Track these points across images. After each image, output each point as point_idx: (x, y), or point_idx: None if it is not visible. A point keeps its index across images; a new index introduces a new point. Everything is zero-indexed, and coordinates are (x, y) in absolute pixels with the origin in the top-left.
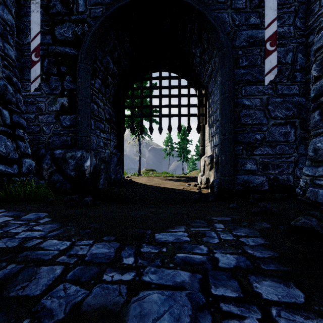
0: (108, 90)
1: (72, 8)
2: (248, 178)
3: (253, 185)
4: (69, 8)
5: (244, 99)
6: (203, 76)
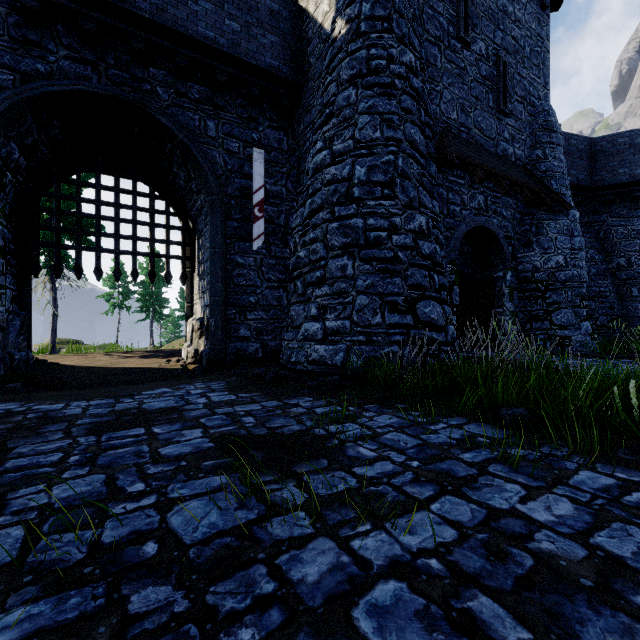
0: (4, 194)
1: None
2: (241, 346)
3: (243, 353)
4: None
5: (237, 256)
6: (191, 205)
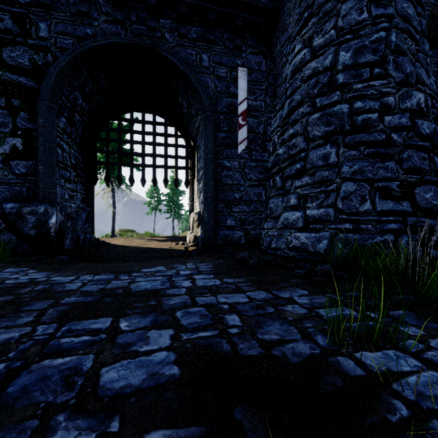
0: (75, 129)
1: (30, 30)
2: (228, 234)
3: (230, 239)
4: (25, 29)
5: (225, 161)
6: (192, 128)
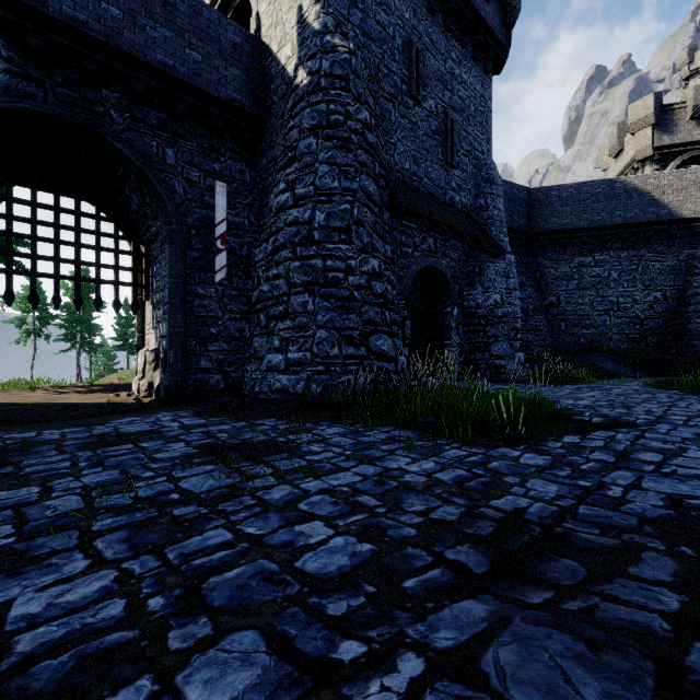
0: None
1: None
2: (202, 378)
3: (205, 384)
4: None
5: (198, 287)
6: (144, 230)
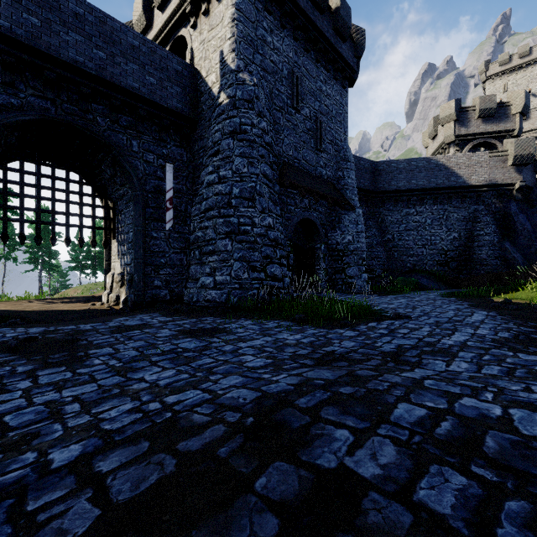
0: None
1: None
2: (156, 292)
3: (159, 296)
4: None
5: (153, 232)
6: (112, 191)
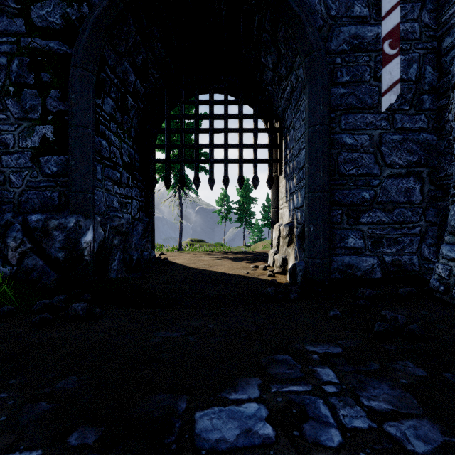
0: (128, 117)
1: None
2: (350, 261)
3: (361, 273)
4: None
5: (344, 135)
6: (277, 101)
